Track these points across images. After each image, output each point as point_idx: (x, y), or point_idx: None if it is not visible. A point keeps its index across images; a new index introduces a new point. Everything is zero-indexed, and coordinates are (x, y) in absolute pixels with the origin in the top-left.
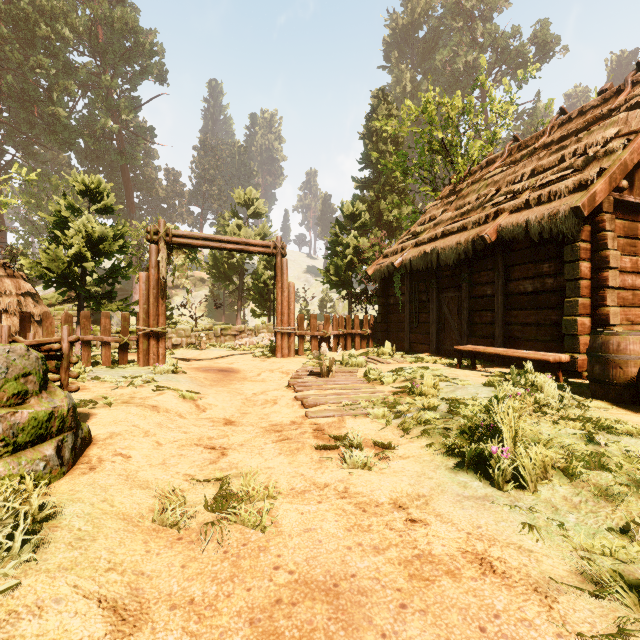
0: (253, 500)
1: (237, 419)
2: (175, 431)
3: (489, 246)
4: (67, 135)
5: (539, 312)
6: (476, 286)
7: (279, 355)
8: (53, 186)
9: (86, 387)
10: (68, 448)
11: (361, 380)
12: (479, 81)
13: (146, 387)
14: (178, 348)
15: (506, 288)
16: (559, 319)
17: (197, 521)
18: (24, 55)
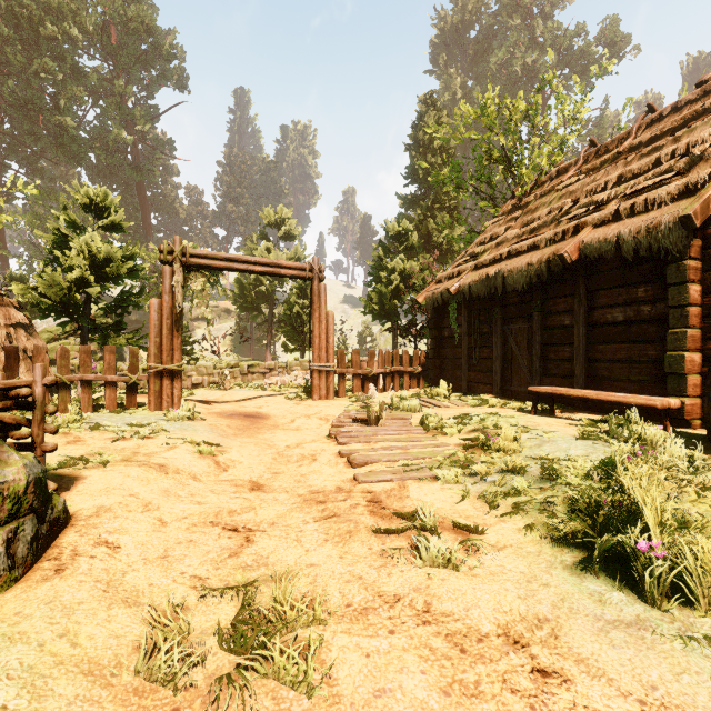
0: (291, 628)
1: (267, 482)
2: (186, 501)
3: (567, 267)
4: (76, 148)
5: (632, 346)
6: (551, 315)
7: (316, 397)
8: (60, 205)
9: (81, 439)
10: (25, 540)
11: (418, 429)
12: (545, 79)
13: (154, 439)
14: (199, 388)
15: (589, 317)
16: (659, 355)
17: (205, 671)
18: (28, 58)
